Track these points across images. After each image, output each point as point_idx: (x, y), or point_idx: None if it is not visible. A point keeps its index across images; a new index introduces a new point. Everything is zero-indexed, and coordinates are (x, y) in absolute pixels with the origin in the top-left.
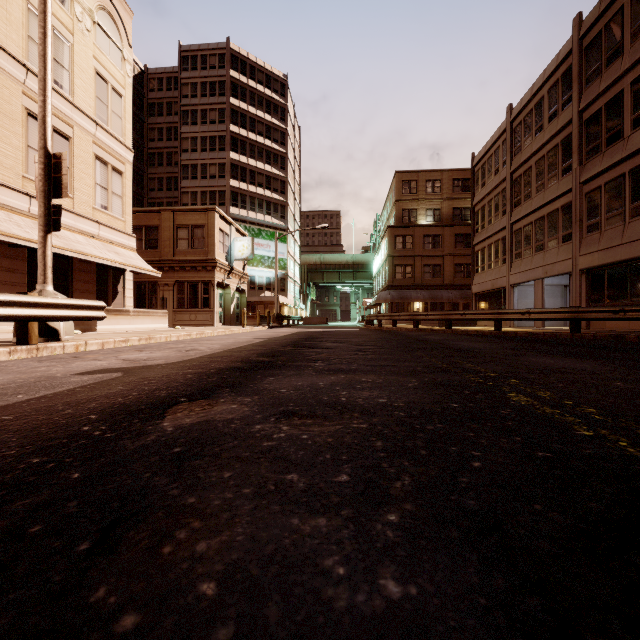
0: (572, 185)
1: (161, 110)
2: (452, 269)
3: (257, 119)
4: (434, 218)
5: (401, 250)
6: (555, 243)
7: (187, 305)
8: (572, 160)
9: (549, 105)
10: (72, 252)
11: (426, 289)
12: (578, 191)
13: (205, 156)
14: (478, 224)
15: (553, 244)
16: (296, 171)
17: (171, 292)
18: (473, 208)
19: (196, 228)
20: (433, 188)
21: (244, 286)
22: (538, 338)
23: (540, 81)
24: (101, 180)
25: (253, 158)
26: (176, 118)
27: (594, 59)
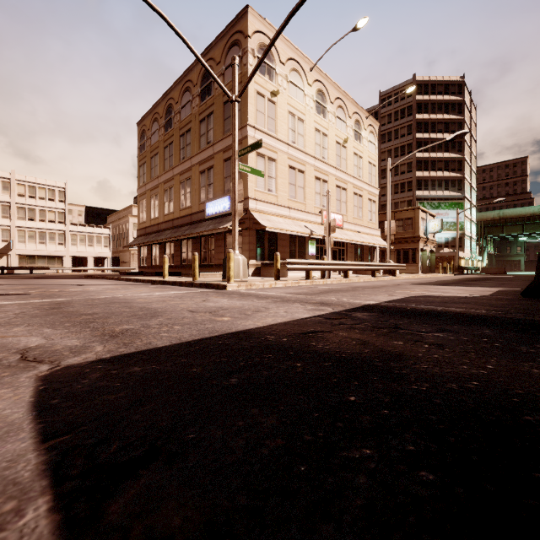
0: None
1: None
2: None
3: (437, 121)
4: None
5: None
6: None
7: (402, 262)
8: None
9: None
10: (370, 244)
11: None
12: None
13: (397, 160)
14: None
15: None
16: (472, 145)
17: (393, 255)
18: None
19: (407, 219)
20: None
21: (433, 248)
22: None
23: None
24: (369, 208)
25: (433, 151)
26: None
27: None
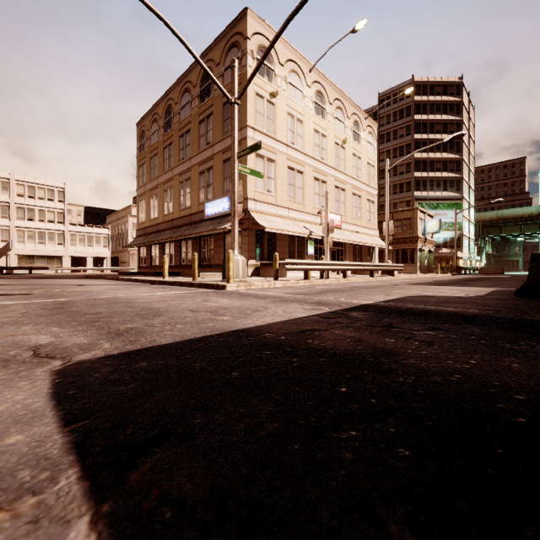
0: None
1: None
2: None
3: (435, 122)
4: None
5: None
6: None
7: (400, 262)
8: None
9: None
10: (369, 244)
11: None
12: None
13: (396, 161)
14: None
15: None
16: (470, 145)
17: (391, 255)
18: None
19: (406, 220)
20: None
21: (432, 248)
22: None
23: None
24: (368, 209)
25: (432, 152)
26: None
27: None
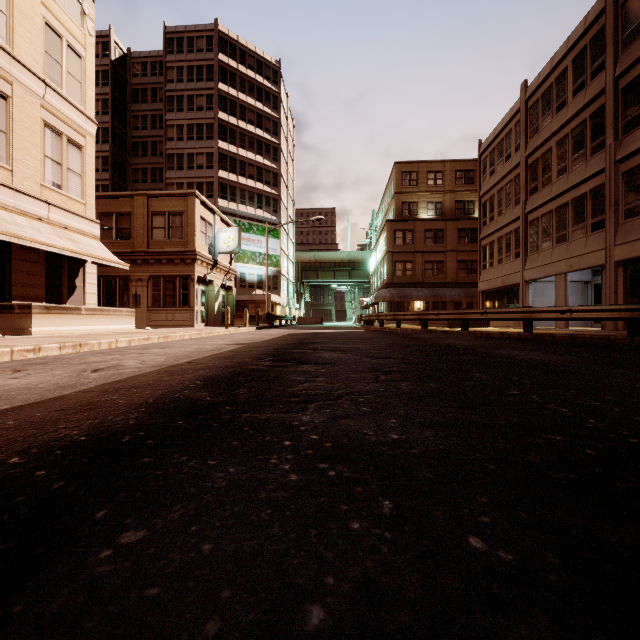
0: (605, 164)
1: (145, 96)
2: (455, 266)
3: (248, 107)
4: (436, 212)
5: (401, 245)
6: (582, 232)
7: (163, 303)
8: (605, 135)
9: (574, 76)
10: None
11: (427, 287)
12: (614, 170)
13: (192, 145)
14: (486, 216)
15: (579, 234)
16: (289, 164)
17: (145, 288)
18: (480, 199)
19: (174, 215)
20: (435, 180)
21: (231, 283)
22: (593, 343)
23: (563, 50)
24: (52, 153)
25: (243, 148)
26: (161, 105)
27: (635, 15)
